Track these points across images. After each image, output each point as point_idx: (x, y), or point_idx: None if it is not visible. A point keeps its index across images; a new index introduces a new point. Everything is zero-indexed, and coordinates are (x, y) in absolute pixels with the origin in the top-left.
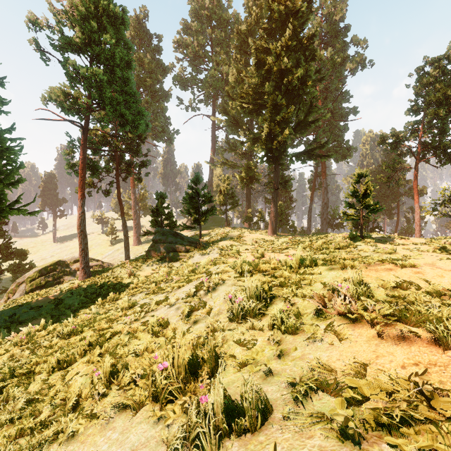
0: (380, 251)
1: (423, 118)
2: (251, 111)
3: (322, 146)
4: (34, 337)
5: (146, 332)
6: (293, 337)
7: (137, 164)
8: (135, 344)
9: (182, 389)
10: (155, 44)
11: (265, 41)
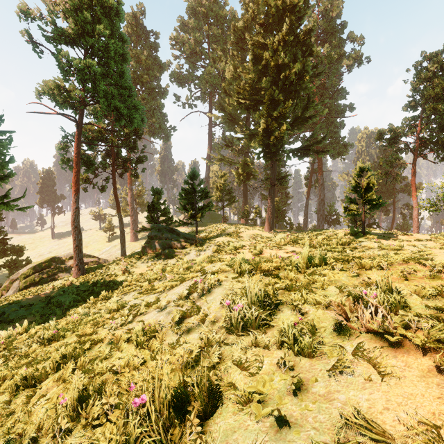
0: (386, 247)
1: (421, 113)
2: (247, 107)
3: (319, 142)
4: (13, 341)
5: (130, 342)
6: (310, 362)
7: (133, 160)
8: (116, 358)
9: (163, 441)
10: (152, 41)
11: (262, 36)
